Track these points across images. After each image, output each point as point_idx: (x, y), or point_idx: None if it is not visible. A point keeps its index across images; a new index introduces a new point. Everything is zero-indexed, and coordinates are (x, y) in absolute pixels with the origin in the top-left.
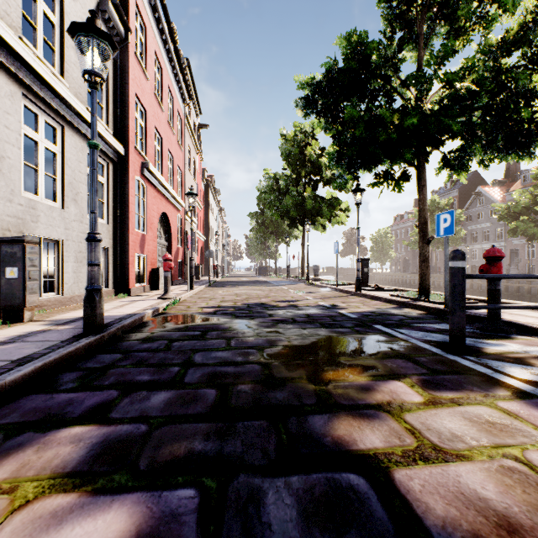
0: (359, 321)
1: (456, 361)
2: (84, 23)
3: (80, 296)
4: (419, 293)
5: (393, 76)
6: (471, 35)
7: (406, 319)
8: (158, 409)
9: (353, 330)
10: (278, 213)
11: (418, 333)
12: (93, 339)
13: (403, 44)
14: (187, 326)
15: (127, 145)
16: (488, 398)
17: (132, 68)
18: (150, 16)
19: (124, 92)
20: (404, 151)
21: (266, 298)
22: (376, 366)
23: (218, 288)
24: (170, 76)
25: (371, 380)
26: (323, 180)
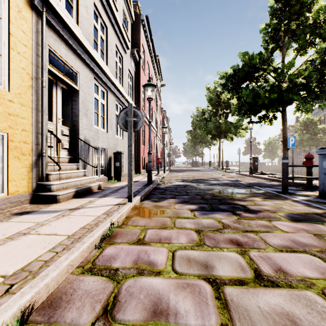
0: (247, 185)
1: (281, 195)
2: (149, 84)
3: (127, 174)
4: None
5: (268, 67)
6: (307, 50)
7: (270, 185)
8: (187, 198)
9: (244, 187)
10: (205, 132)
11: (272, 189)
12: (152, 185)
13: (274, 50)
14: (176, 184)
15: (139, 108)
16: (282, 201)
17: (141, 74)
18: (146, 45)
19: (138, 85)
20: (271, 108)
21: (202, 177)
22: (249, 195)
23: (175, 172)
24: (151, 68)
25: (247, 197)
26: (231, 112)
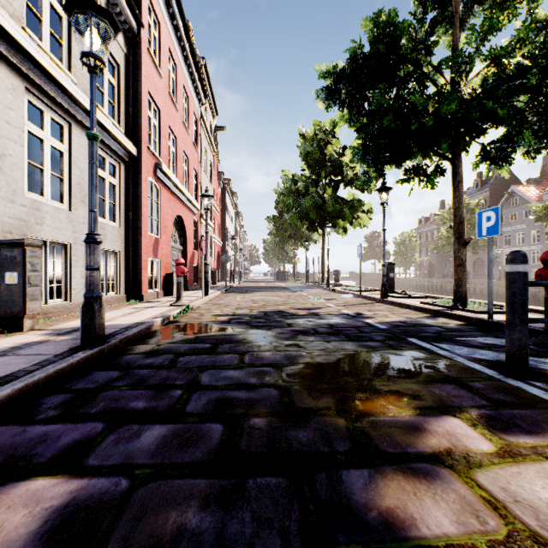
0: (390, 333)
1: (521, 388)
2: None
3: None
4: (455, 301)
5: (425, 60)
6: (518, 8)
7: (444, 330)
8: (147, 453)
9: (385, 344)
10: (297, 215)
11: (462, 349)
12: (90, 353)
13: (436, 25)
14: (198, 337)
15: (139, 144)
16: None
17: (144, 65)
18: (164, 11)
19: (137, 90)
20: (440, 142)
21: (285, 305)
22: (420, 393)
23: (235, 294)
24: (185, 74)
25: (419, 414)
26: (344, 180)
